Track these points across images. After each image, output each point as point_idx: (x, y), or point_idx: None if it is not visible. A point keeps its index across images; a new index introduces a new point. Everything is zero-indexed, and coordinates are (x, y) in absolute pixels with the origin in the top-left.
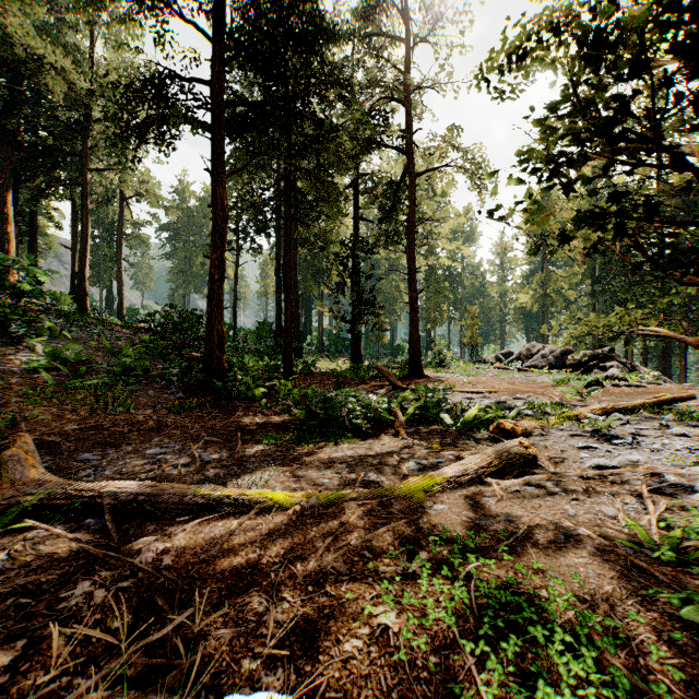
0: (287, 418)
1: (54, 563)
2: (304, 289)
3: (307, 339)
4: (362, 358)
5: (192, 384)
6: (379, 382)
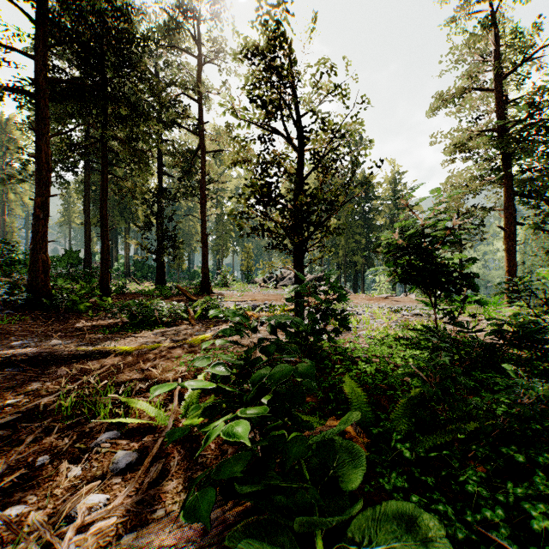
0: (112, 322)
1: (5, 382)
2: (111, 223)
3: (114, 265)
4: (165, 281)
5: (20, 303)
6: (179, 298)
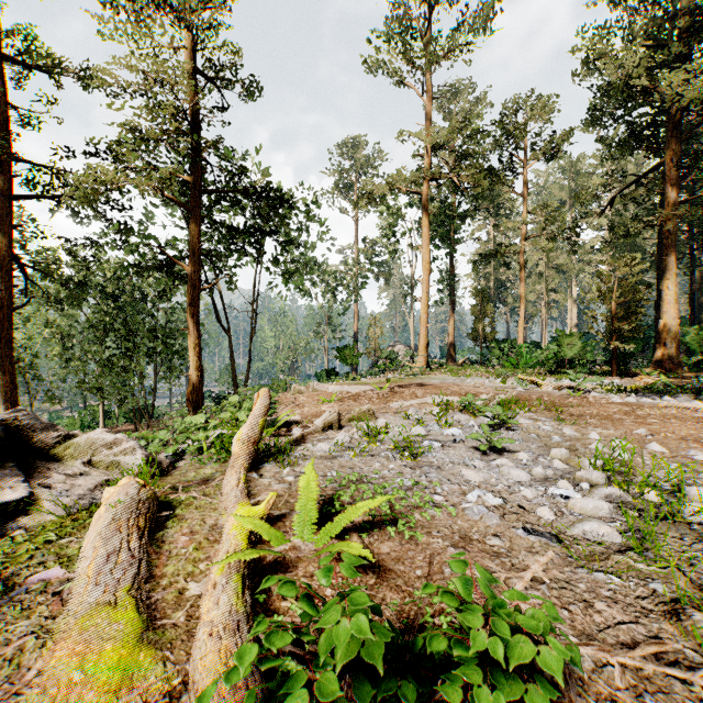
0: None
1: None
2: None
3: None
4: None
5: None
6: None
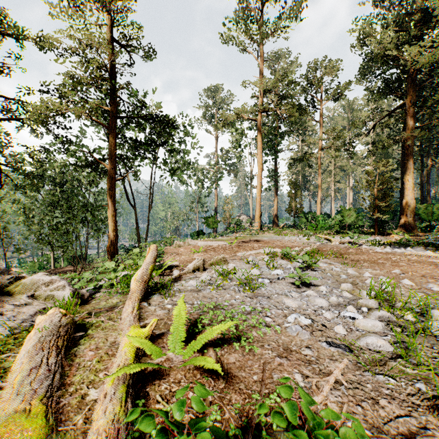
0: None
1: None
2: None
3: None
4: None
5: None
6: None
